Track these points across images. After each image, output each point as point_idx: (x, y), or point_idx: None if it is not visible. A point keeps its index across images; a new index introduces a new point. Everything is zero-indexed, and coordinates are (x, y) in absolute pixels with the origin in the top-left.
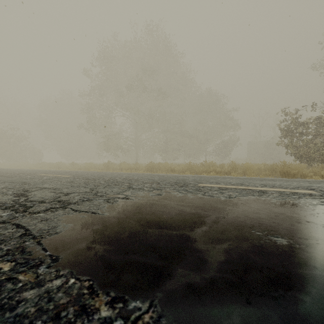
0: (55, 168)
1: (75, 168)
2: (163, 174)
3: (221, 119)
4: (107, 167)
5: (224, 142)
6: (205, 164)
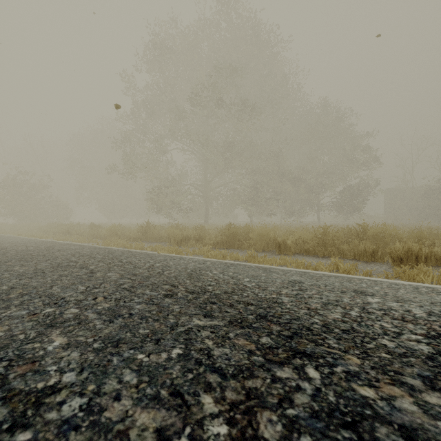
0: (61, 234)
1: (92, 234)
2: (277, 283)
3: (347, 150)
4: (145, 235)
5: (352, 188)
6: (369, 233)
